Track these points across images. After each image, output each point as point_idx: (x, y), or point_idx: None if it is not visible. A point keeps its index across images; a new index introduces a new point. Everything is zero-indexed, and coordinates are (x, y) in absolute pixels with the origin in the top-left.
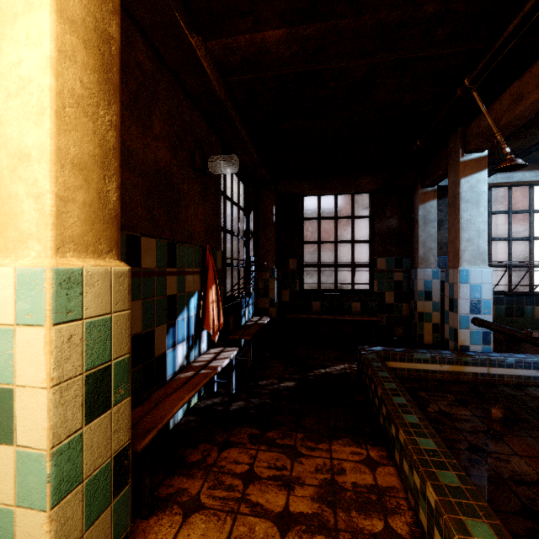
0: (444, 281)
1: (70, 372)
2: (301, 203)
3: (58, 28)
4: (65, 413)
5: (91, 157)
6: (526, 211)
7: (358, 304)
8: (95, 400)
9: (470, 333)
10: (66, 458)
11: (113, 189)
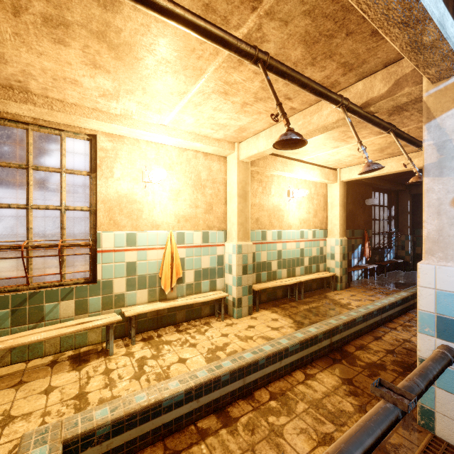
0: None
1: (341, 252)
2: None
3: (339, 208)
4: (341, 257)
5: (342, 222)
6: None
7: None
8: (343, 258)
9: None
10: (341, 263)
11: (345, 226)
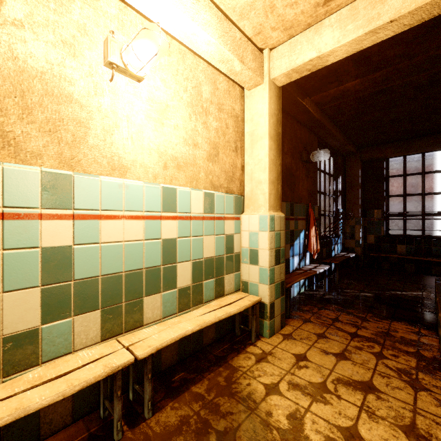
0: None
1: (272, 247)
2: (386, 164)
3: (269, 142)
4: (271, 259)
5: (275, 178)
6: None
7: None
8: (277, 259)
9: None
10: (271, 272)
11: (280, 187)
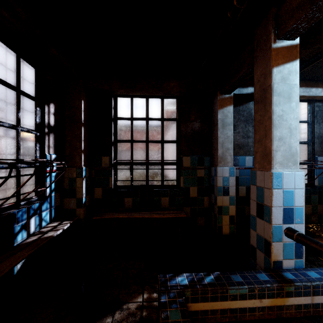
0: (236, 177)
1: None
2: (115, 103)
3: None
4: None
5: None
6: None
7: (166, 199)
8: None
9: (283, 246)
10: None
11: None
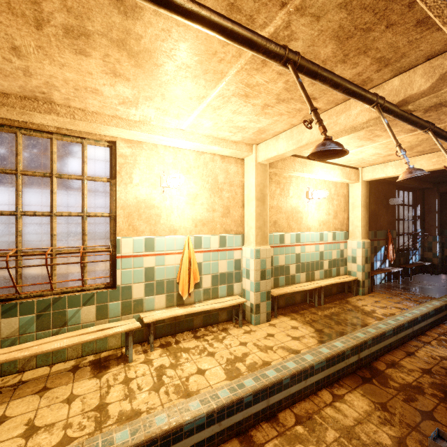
0: None
1: (363, 255)
2: None
3: (362, 209)
4: (363, 261)
5: (365, 224)
6: None
7: None
8: (366, 261)
9: None
10: (363, 267)
11: (367, 228)
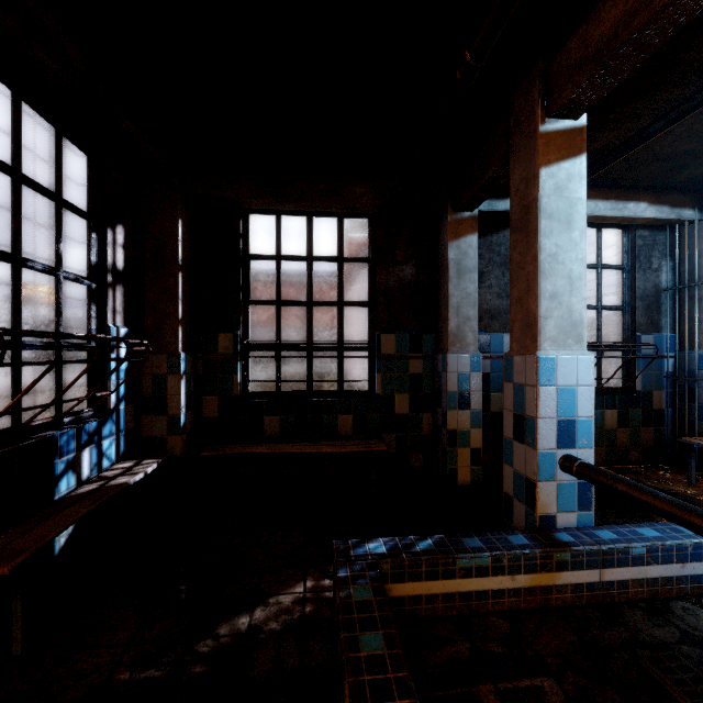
0: (485, 374)
1: None
2: (245, 226)
3: None
4: None
5: None
6: (593, 266)
7: (349, 418)
8: None
9: (557, 489)
10: None
11: None
